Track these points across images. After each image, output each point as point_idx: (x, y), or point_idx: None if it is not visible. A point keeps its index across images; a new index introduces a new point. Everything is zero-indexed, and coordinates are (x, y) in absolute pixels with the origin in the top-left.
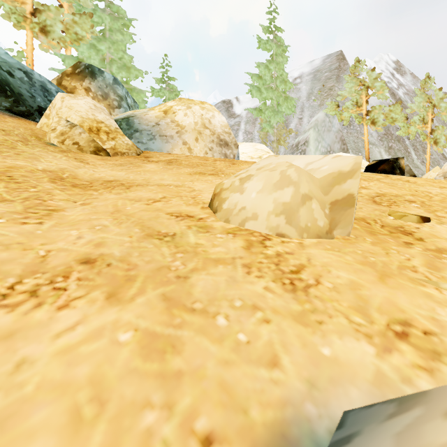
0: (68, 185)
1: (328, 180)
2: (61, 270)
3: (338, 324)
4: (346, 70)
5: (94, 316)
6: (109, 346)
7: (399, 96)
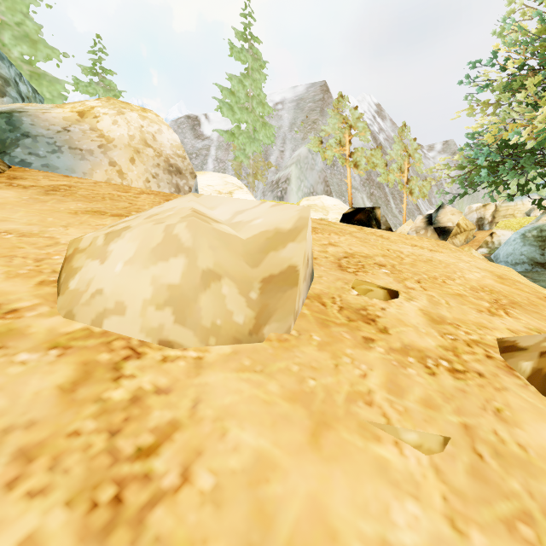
0: None
1: (259, 242)
2: None
3: None
4: (330, 104)
5: None
6: None
7: (380, 141)
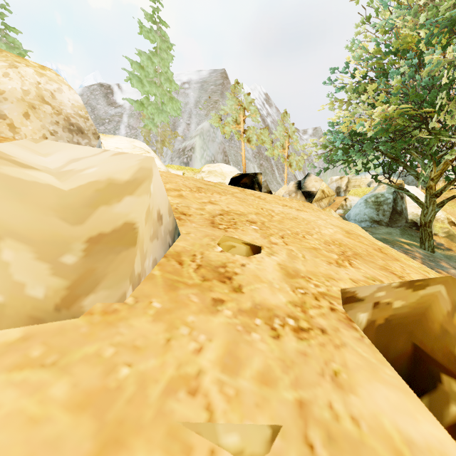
0: None
1: (86, 195)
2: None
3: None
4: (229, 89)
5: None
6: None
7: (268, 123)
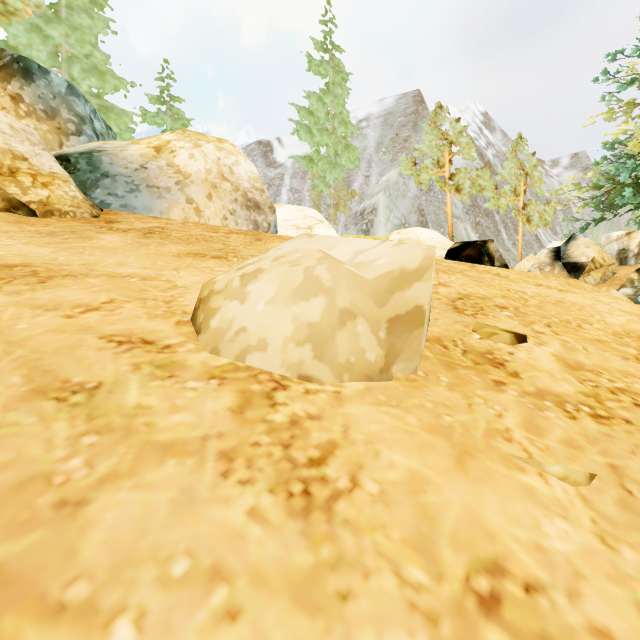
0: None
1: (385, 283)
2: None
3: (379, 594)
4: (426, 118)
5: None
6: None
7: (488, 158)
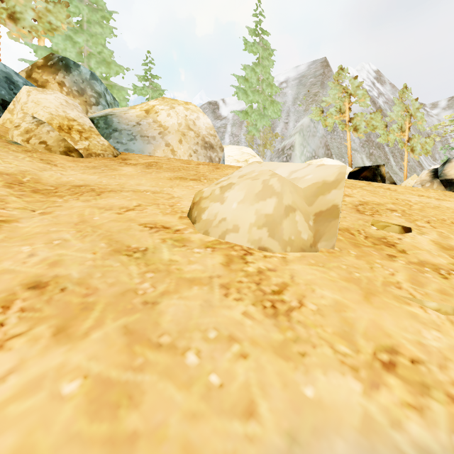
0: (27, 190)
1: (312, 190)
2: (0, 298)
3: (322, 355)
4: (330, 77)
5: (34, 360)
6: (47, 403)
7: (380, 105)
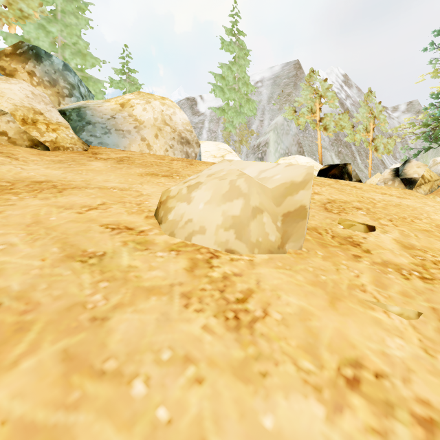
0: None
1: (281, 190)
2: None
3: (284, 374)
4: (302, 79)
5: None
6: None
7: (347, 106)
